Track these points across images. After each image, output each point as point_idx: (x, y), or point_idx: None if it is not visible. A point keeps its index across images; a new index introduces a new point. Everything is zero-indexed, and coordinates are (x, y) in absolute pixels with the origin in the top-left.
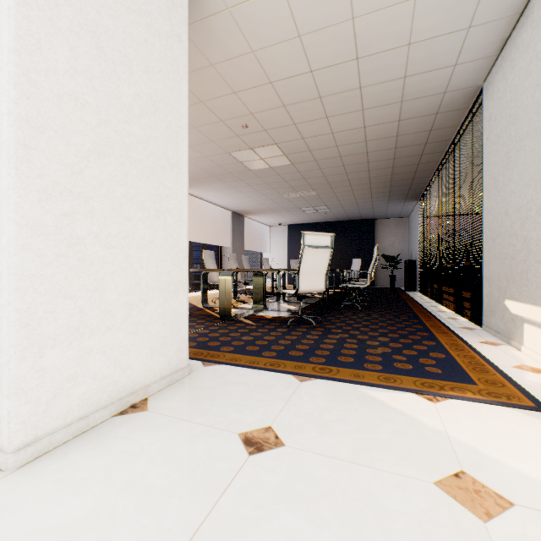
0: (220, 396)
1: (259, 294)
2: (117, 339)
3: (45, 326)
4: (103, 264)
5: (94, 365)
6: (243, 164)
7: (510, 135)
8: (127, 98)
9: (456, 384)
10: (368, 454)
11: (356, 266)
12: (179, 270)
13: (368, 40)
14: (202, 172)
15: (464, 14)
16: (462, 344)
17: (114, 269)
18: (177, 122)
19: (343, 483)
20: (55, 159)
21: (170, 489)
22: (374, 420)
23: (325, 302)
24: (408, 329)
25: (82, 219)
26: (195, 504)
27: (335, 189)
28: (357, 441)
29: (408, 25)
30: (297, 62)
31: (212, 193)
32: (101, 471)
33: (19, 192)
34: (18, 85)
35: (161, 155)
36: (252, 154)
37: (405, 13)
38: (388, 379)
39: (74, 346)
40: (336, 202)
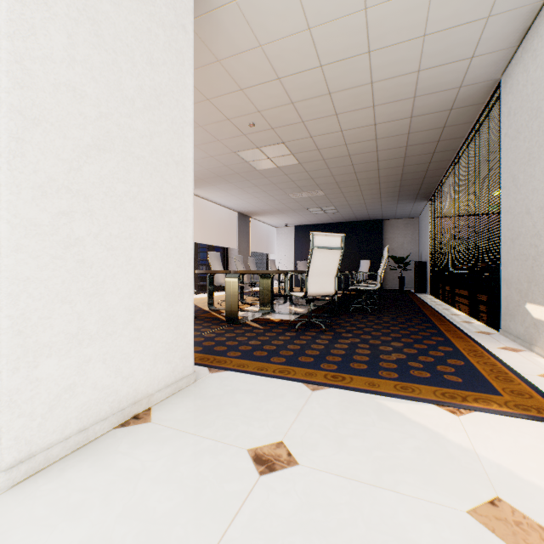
0: (227, 407)
1: (266, 296)
2: (119, 346)
3: (40, 333)
4: (103, 266)
5: (93, 374)
6: (250, 164)
7: (532, 130)
8: (129, 90)
9: (479, 394)
10: (390, 475)
11: (364, 268)
12: (184, 272)
13: (381, 32)
14: (208, 172)
15: (484, 2)
16: (481, 350)
17: (115, 271)
18: (182, 117)
19: (365, 511)
20: (51, 153)
21: (173, 515)
22: (394, 435)
23: (334, 304)
24: (422, 333)
25: (81, 218)
26: (201, 534)
27: (343, 189)
28: (378, 460)
29: (424, 15)
30: (306, 57)
31: (218, 193)
32: (99, 492)
33: (11, 188)
34: (10, 73)
35: (165, 151)
36: (259, 153)
37: (421, 1)
38: (405, 388)
39: (72, 354)
40: (343, 202)
